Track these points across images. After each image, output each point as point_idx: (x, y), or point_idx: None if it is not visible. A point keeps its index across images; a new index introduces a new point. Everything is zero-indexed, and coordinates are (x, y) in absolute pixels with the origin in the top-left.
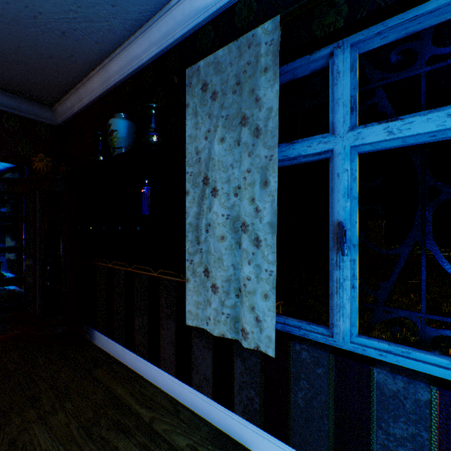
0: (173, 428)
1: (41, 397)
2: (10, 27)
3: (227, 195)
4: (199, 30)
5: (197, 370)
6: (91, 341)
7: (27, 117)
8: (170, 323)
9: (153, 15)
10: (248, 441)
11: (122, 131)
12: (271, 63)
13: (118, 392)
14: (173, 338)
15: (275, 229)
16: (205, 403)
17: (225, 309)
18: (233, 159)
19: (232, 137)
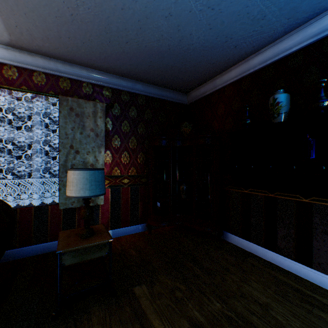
0: None
1: (229, 268)
2: (205, 52)
3: None
4: None
5: None
6: (223, 239)
7: (175, 102)
8: (326, 237)
9: (317, 15)
10: None
11: (285, 101)
12: None
13: (280, 278)
14: None
15: None
16: None
17: None
18: None
19: None
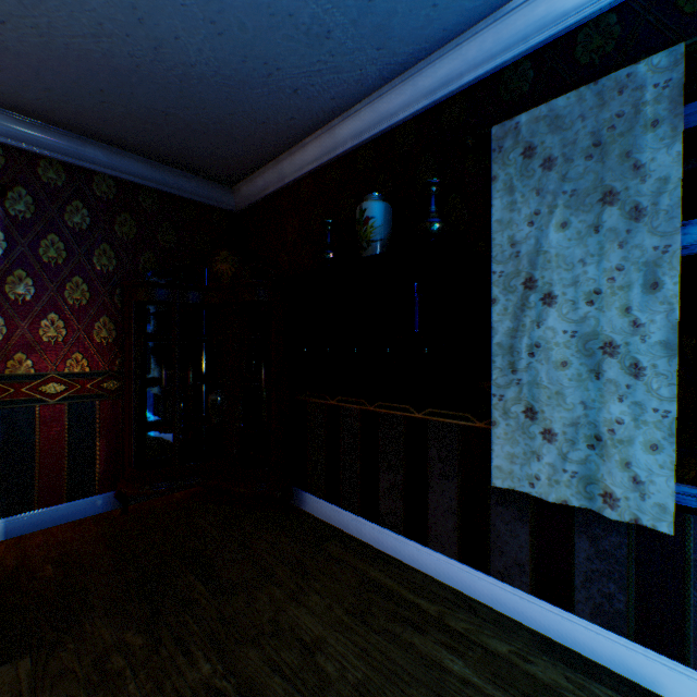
0: (477, 627)
1: (276, 572)
2: (232, 91)
3: (572, 303)
4: (505, 70)
5: (500, 551)
6: (298, 506)
7: (204, 203)
8: (446, 485)
9: (429, 54)
10: (603, 656)
11: (381, 218)
12: (666, 113)
13: (373, 575)
14: (452, 505)
15: (673, 351)
16: (517, 599)
17: (567, 465)
18: (585, 252)
19: (584, 221)
